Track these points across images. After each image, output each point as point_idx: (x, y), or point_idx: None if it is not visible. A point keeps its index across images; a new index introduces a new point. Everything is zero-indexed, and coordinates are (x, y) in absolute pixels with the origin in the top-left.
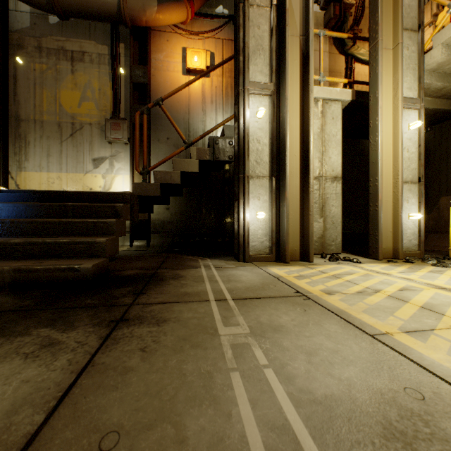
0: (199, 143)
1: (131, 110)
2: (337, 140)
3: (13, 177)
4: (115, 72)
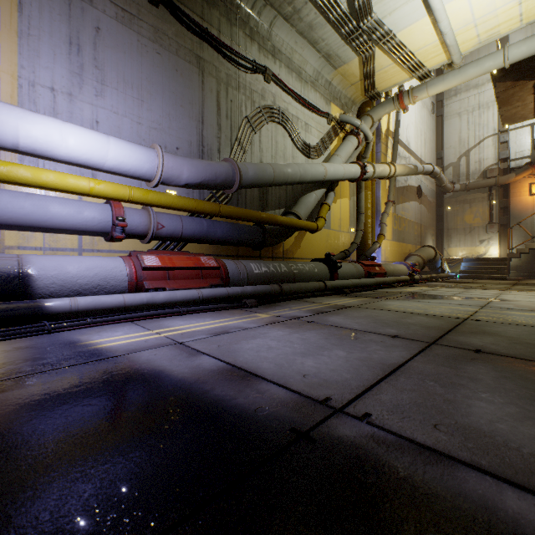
0: None
1: (499, 219)
2: None
3: (445, 250)
4: (490, 204)
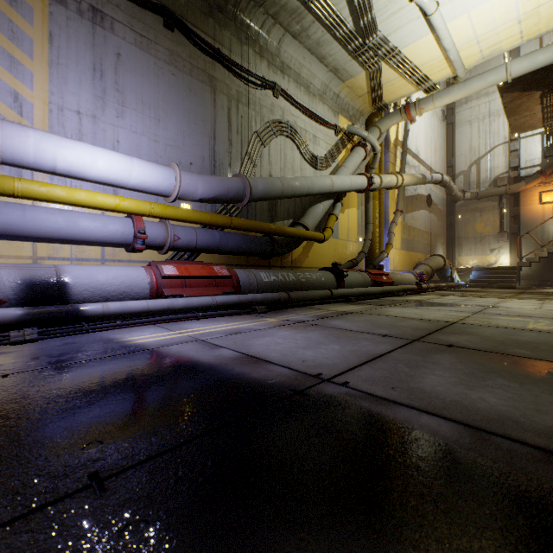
0: (550, 236)
1: (509, 228)
2: None
3: (456, 259)
4: (501, 212)
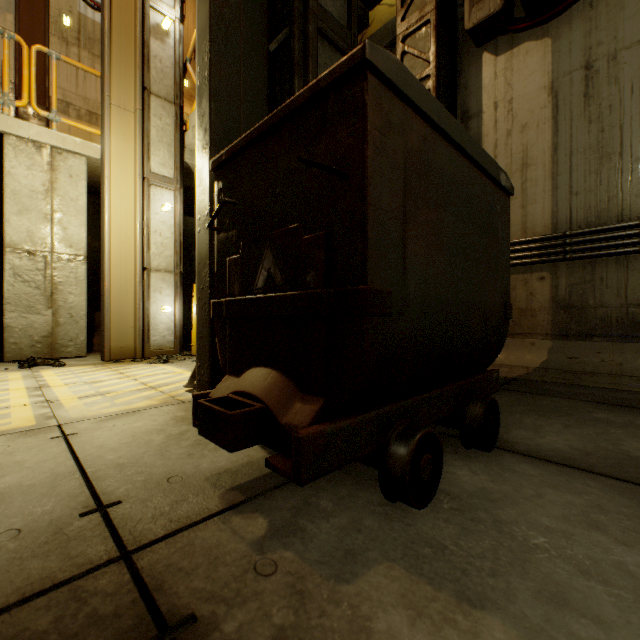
0: None
1: None
2: (79, 207)
3: None
4: None
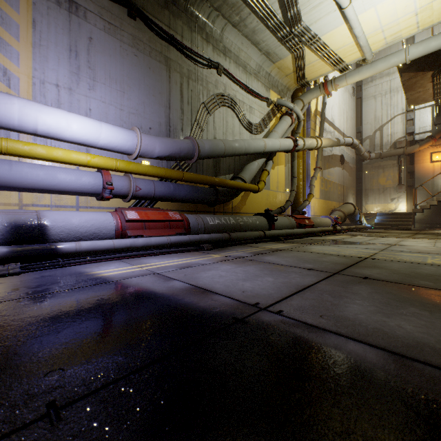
0: (439, 188)
1: (406, 181)
2: None
3: (363, 206)
4: (399, 169)
